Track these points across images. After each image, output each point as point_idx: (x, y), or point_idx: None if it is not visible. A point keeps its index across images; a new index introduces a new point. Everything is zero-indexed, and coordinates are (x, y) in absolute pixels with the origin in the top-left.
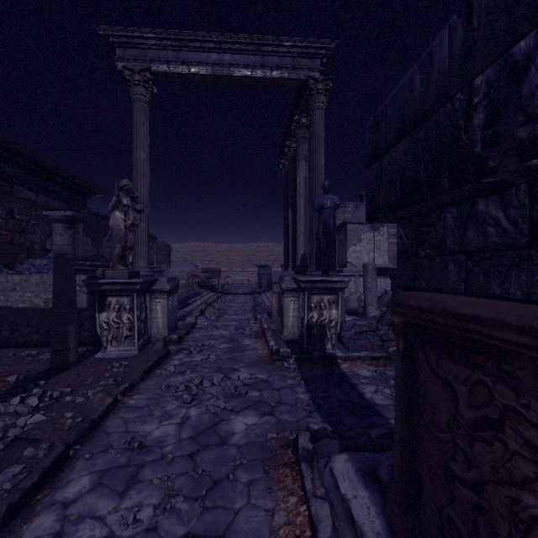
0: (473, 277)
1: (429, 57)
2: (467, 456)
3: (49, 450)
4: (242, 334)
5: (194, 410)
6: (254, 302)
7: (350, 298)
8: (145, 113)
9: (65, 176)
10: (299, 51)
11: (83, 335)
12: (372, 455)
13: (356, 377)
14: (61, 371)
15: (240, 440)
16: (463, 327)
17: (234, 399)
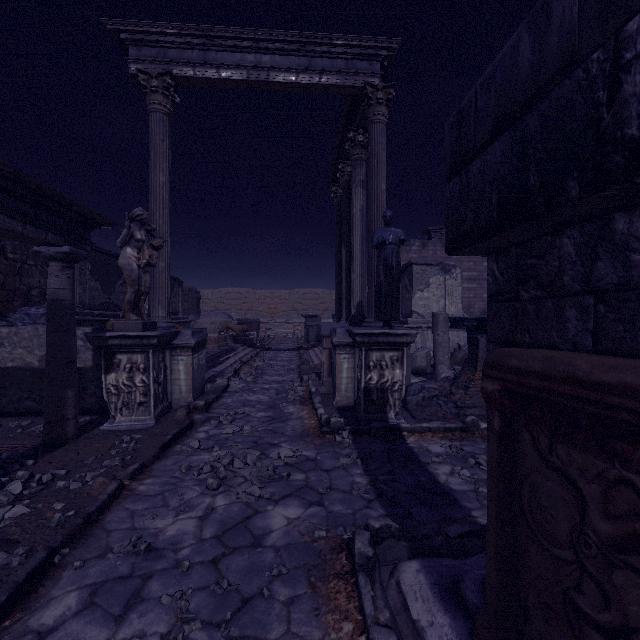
0: (607, 328)
1: (544, 9)
2: (603, 589)
3: (26, 557)
4: (284, 400)
5: (221, 499)
6: (300, 359)
7: (417, 355)
8: (165, 127)
9: (60, 203)
10: (355, 52)
11: (88, 401)
12: (452, 562)
13: (425, 454)
14: (57, 447)
15: (279, 541)
16: (601, 401)
17: (273, 484)
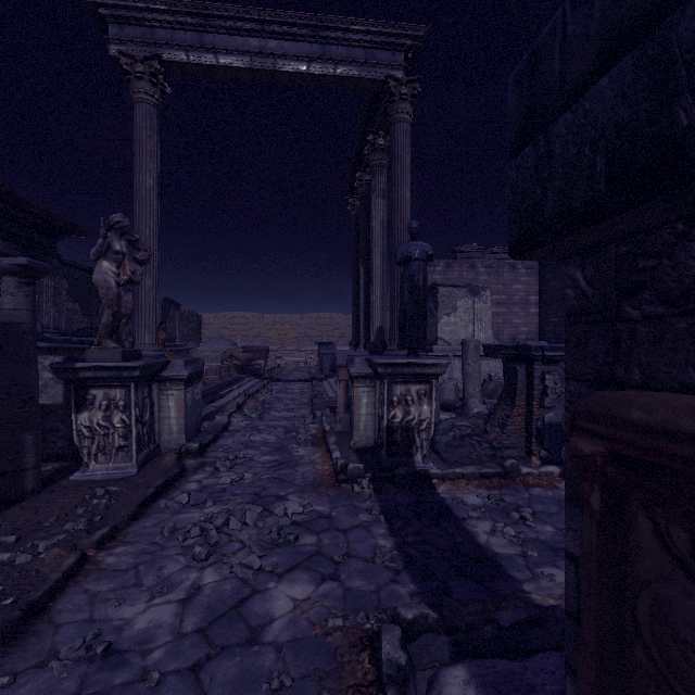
0: None
1: None
2: None
3: None
4: (294, 440)
5: (210, 574)
6: (312, 392)
7: (445, 388)
8: (153, 120)
9: (13, 203)
10: (375, 40)
11: (58, 445)
12: (508, 666)
13: (460, 506)
14: (11, 504)
15: (282, 634)
16: None
17: (277, 551)
